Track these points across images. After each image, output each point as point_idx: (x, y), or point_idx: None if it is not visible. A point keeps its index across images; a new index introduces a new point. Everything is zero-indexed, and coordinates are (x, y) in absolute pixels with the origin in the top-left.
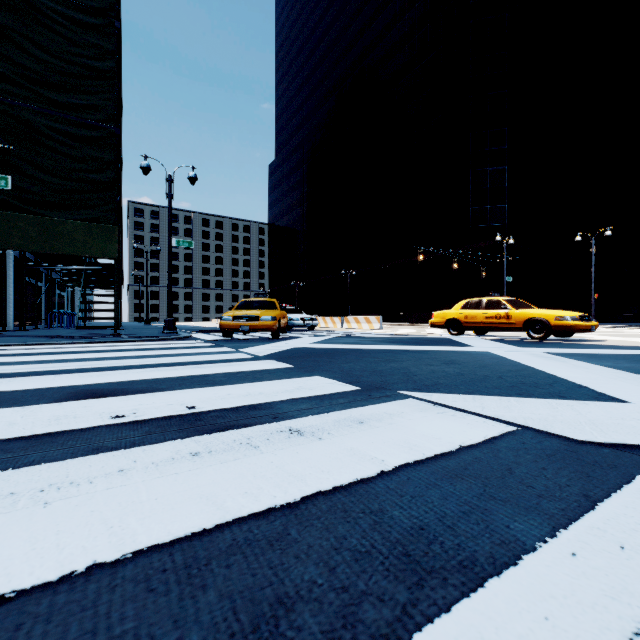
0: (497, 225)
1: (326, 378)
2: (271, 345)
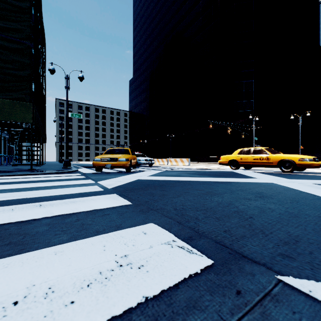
0: (248, 111)
1: (161, 228)
2: (123, 177)
